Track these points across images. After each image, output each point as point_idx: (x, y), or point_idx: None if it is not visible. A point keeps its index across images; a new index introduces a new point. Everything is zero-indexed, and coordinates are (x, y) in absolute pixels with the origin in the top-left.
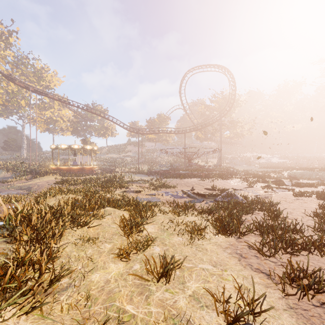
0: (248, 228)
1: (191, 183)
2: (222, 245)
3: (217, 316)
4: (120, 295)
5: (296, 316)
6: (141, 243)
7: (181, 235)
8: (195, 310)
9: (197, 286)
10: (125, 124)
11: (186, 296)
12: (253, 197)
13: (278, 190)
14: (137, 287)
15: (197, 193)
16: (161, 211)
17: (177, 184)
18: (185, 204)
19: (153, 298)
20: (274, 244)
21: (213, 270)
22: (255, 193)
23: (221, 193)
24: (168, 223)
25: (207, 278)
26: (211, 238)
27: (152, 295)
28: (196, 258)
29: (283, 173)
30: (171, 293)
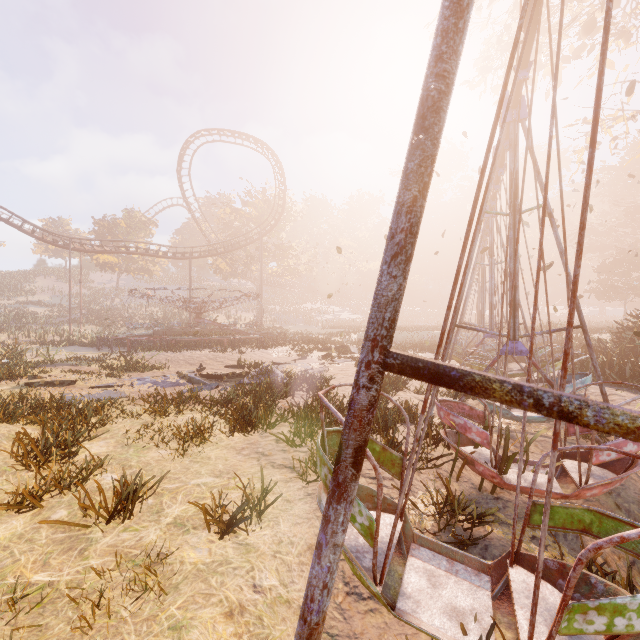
0: (279, 415)
1: (200, 357)
2: (237, 447)
3: (209, 533)
4: (16, 567)
5: (312, 500)
6: (74, 475)
7: (164, 447)
8: (174, 538)
9: (183, 509)
10: (27, 221)
11: (162, 527)
12: (302, 373)
13: (339, 360)
14: (61, 543)
15: (209, 375)
16: (127, 414)
17: (170, 361)
18: (180, 394)
19: (95, 549)
20: (307, 426)
21: (215, 483)
22: (307, 367)
23: (251, 371)
24: (141, 432)
25: (203, 495)
26: (221, 441)
27: (93, 545)
28: (188, 474)
29: (352, 335)
30: (135, 530)
